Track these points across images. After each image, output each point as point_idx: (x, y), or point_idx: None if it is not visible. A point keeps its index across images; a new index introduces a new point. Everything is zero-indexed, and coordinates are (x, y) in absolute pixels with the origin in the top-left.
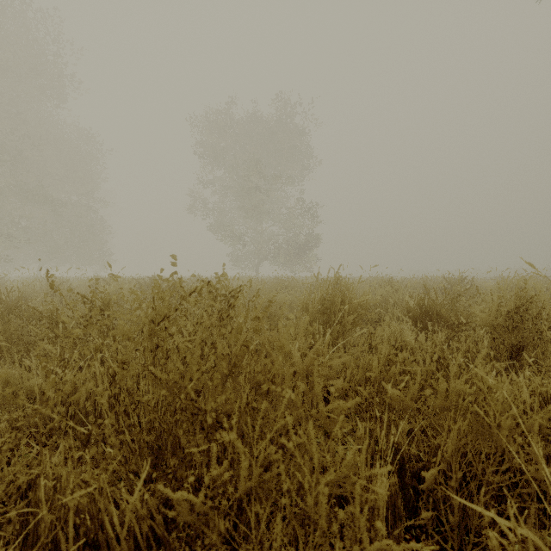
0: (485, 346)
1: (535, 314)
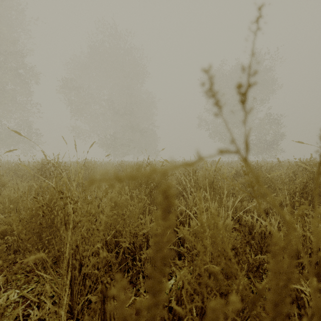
0: None
1: None
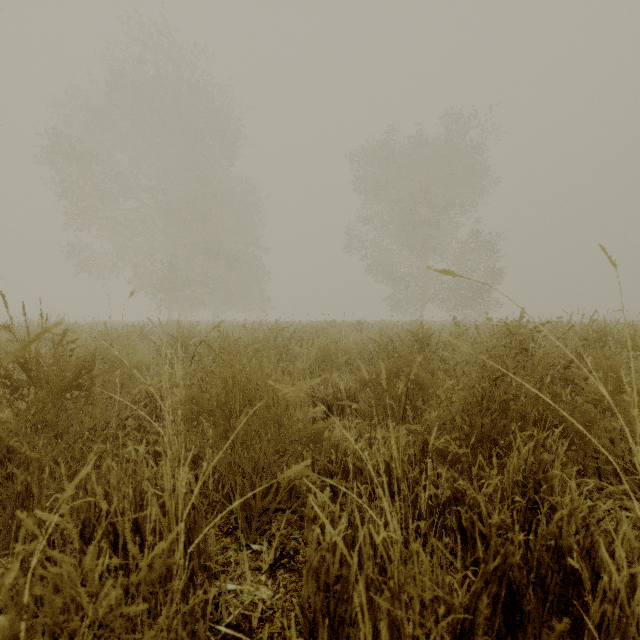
0: None
1: None
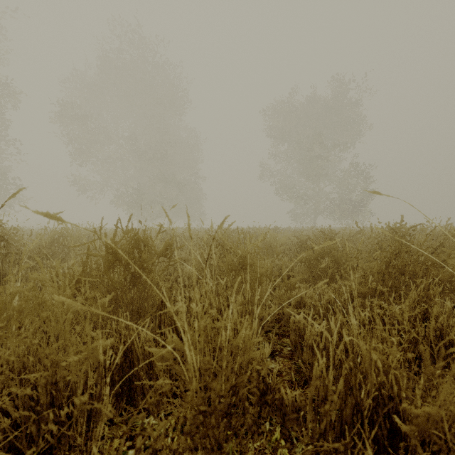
0: None
1: None
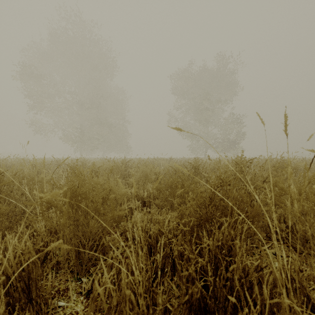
0: None
1: None
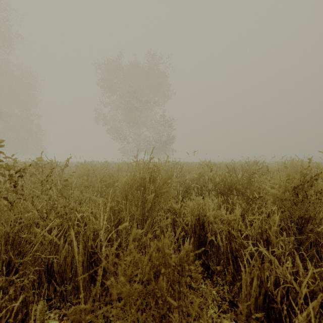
0: (277, 221)
1: (321, 191)
